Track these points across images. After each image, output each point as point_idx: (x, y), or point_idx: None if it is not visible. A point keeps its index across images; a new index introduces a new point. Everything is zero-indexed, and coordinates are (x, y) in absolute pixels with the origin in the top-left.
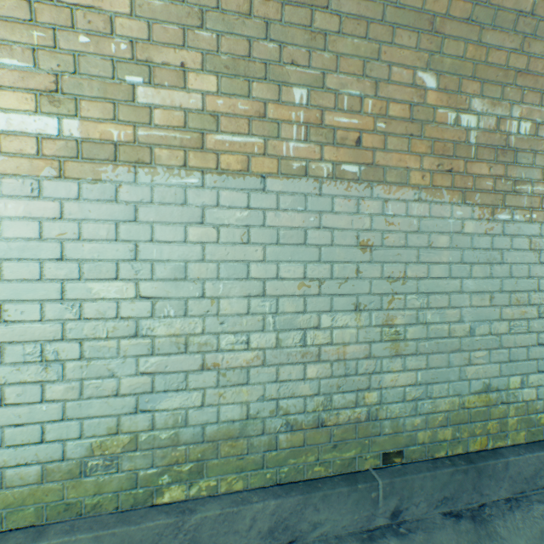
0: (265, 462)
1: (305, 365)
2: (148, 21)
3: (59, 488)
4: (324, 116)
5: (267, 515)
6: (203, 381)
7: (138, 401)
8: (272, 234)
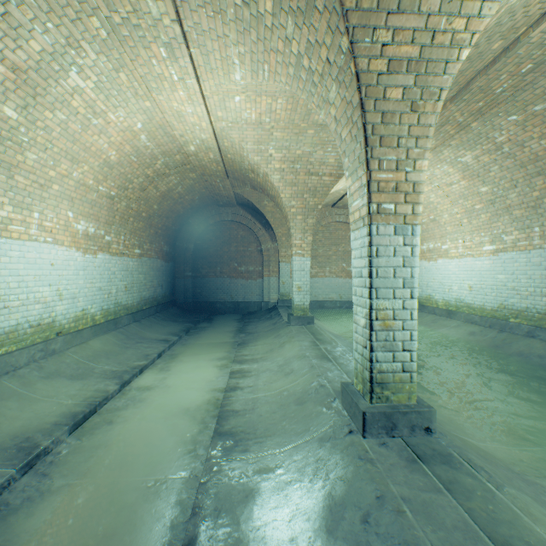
0: (531, 320)
1: (541, 298)
2: (503, 225)
3: (492, 312)
4: (543, 232)
5: (525, 328)
6: (516, 297)
7: (504, 299)
8: (531, 264)
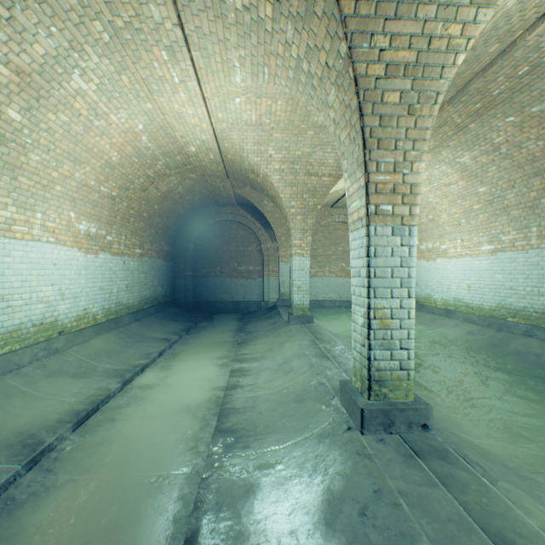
0: (528, 319)
1: (538, 297)
2: (501, 225)
3: (491, 312)
4: (541, 232)
5: (523, 327)
6: (514, 297)
7: (502, 298)
8: (529, 264)
